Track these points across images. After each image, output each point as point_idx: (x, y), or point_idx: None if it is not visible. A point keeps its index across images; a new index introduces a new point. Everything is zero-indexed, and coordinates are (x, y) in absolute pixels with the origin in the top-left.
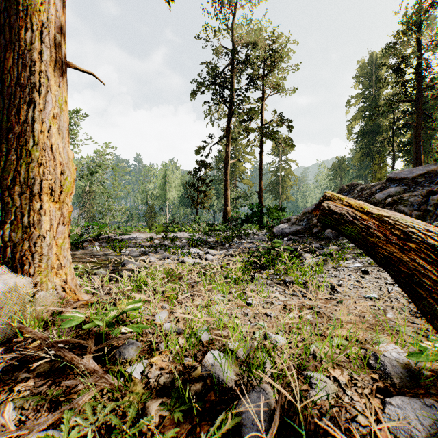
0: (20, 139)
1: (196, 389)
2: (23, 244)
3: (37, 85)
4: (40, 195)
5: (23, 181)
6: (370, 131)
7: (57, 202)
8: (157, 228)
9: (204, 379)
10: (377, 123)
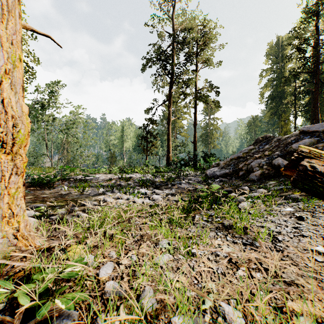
0: None
1: None
2: None
3: None
4: None
5: None
6: (277, 96)
7: (10, 154)
8: (115, 170)
9: None
10: (282, 90)
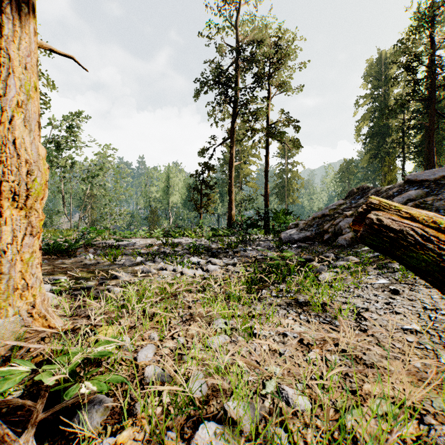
0: None
1: None
2: None
3: None
4: None
5: None
6: (379, 132)
7: (23, 209)
8: (158, 233)
9: None
10: (386, 124)
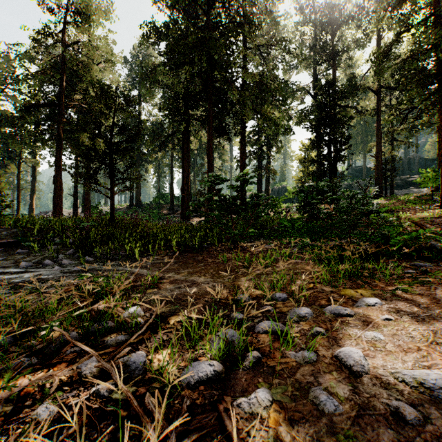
0: None
1: None
2: None
3: None
4: None
5: None
6: None
7: None
8: None
9: None
10: None
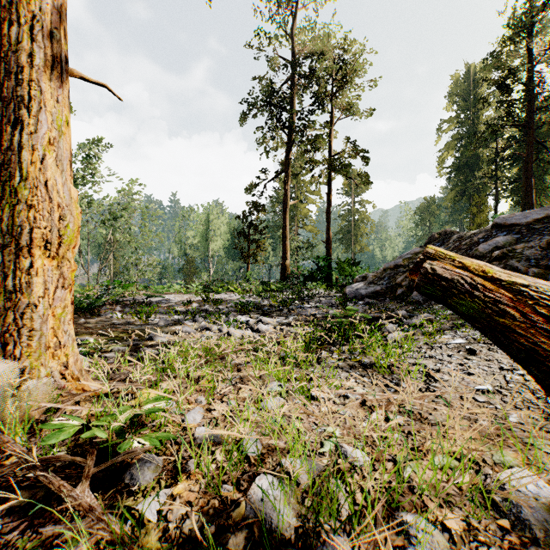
0: (3, 173)
1: (237, 542)
2: (7, 316)
3: (26, 99)
4: (30, 248)
5: (7, 230)
6: (467, 164)
7: (55, 258)
8: (196, 288)
9: (249, 523)
10: (476, 154)
